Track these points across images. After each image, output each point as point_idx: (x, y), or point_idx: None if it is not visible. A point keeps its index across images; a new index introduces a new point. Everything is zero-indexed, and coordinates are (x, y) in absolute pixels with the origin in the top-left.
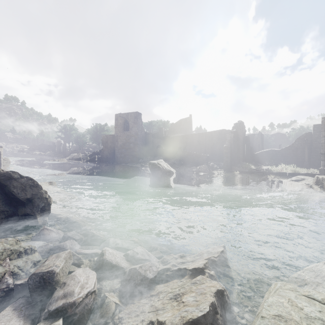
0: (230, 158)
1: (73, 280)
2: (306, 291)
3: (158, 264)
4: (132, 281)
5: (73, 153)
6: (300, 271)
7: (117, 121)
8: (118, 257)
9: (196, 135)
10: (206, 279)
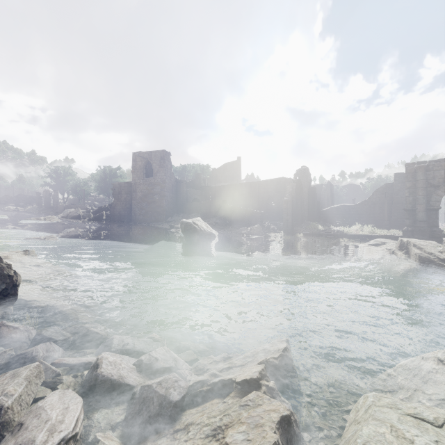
0: (292, 216)
1: (37, 417)
2: (412, 408)
3: (189, 375)
4: (144, 408)
5: (69, 208)
6: (391, 369)
7: (135, 162)
8: (123, 369)
9: (246, 185)
10: (263, 396)
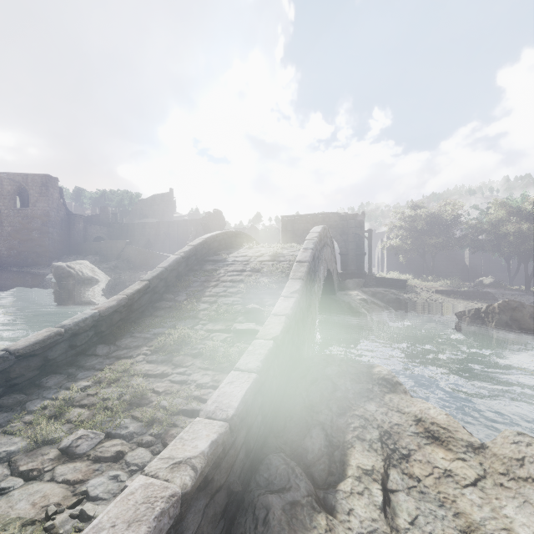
0: None
1: None
2: None
3: None
4: None
5: None
6: None
7: (1, 186)
8: None
9: (164, 224)
10: None
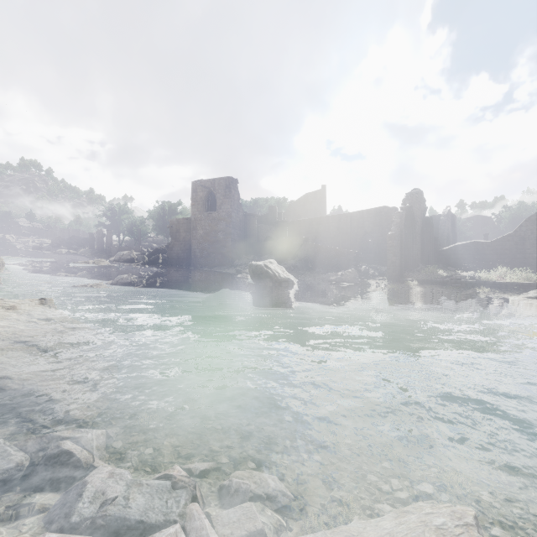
0: (400, 257)
1: None
2: None
3: None
4: None
5: (123, 250)
6: None
7: (196, 193)
8: None
9: (334, 218)
10: None
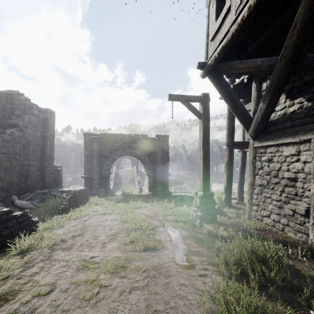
0: (74, 166)
1: None
2: None
3: None
4: None
5: None
6: None
7: None
8: None
9: None
10: None
